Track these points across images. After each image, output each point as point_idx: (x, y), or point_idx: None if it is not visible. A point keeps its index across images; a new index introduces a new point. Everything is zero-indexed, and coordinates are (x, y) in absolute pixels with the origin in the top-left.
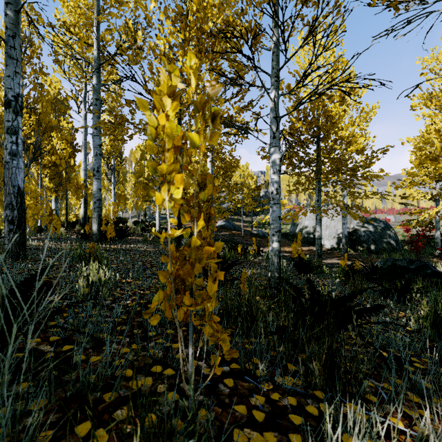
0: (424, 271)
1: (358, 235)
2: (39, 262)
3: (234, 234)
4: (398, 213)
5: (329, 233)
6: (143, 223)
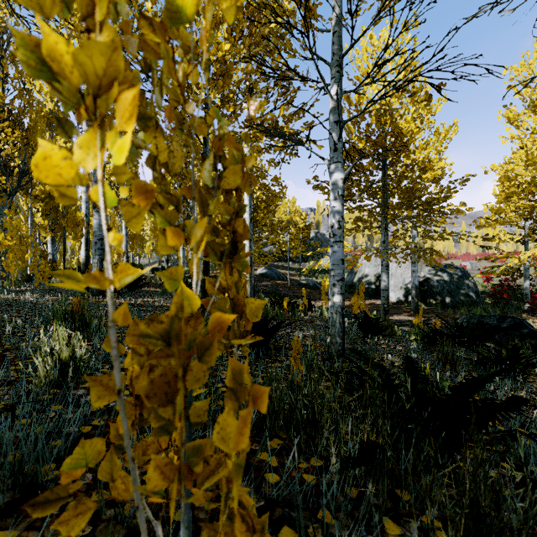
0: (519, 331)
1: (430, 285)
2: (2, 324)
3: (278, 284)
4: (475, 258)
5: (395, 283)
6: None
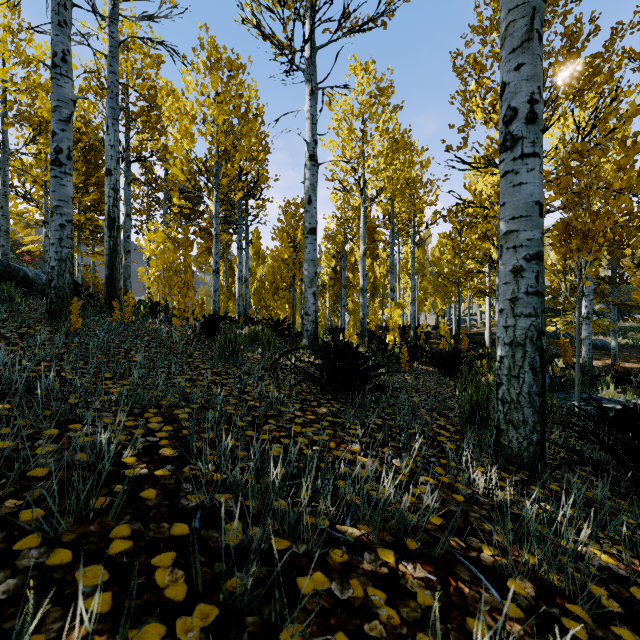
0: None
1: None
2: None
3: (551, 343)
4: None
5: None
6: None
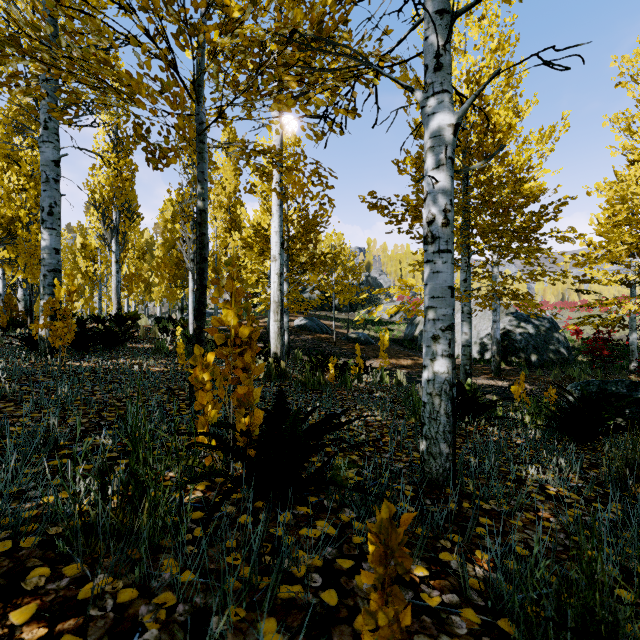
0: None
1: (511, 339)
2: None
3: (321, 339)
4: (555, 307)
5: None
6: (171, 321)
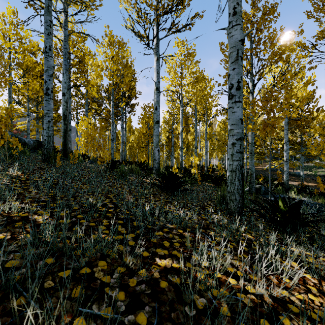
0: None
1: None
2: None
3: (274, 173)
4: None
5: None
6: None
